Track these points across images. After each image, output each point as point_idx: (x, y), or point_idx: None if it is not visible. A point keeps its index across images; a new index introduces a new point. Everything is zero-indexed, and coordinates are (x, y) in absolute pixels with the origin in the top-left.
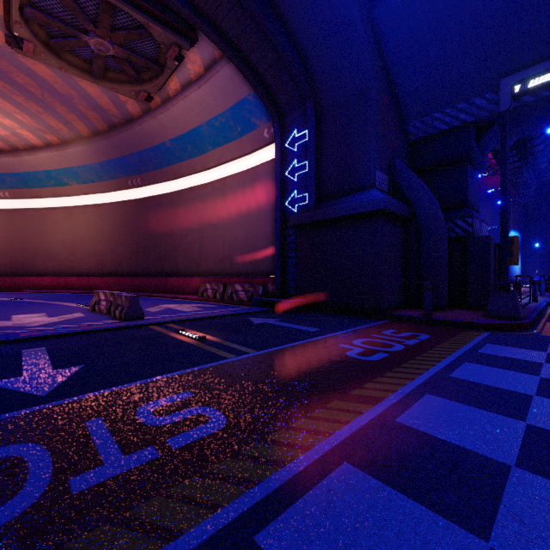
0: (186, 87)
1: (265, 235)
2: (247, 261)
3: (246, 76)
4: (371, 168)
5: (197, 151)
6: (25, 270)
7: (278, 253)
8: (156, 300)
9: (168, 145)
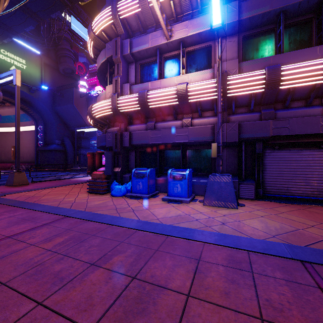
0: (4, 106)
1: (34, 151)
2: (29, 158)
3: (23, 111)
4: (54, 140)
5: (10, 121)
6: None
7: (36, 157)
8: None
9: None
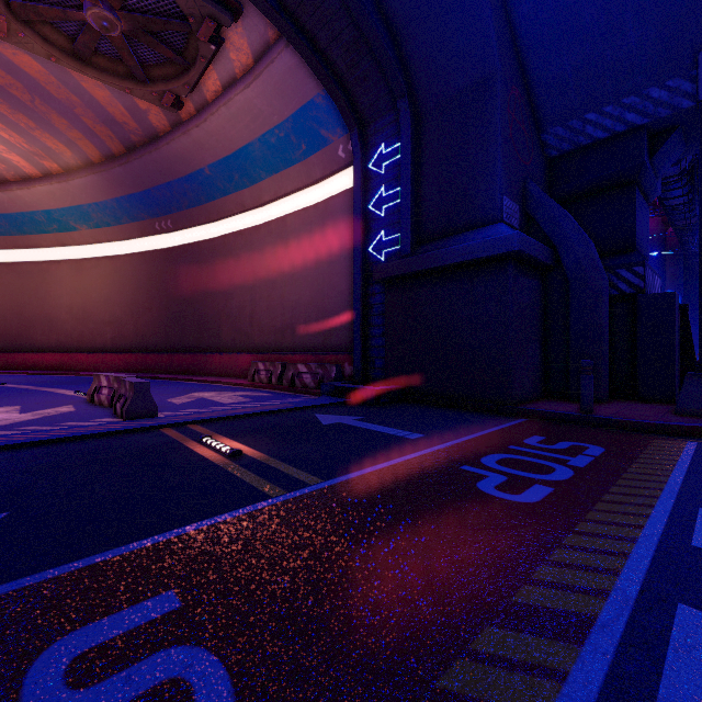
0: (229, 87)
1: (339, 294)
2: (314, 332)
3: (312, 66)
4: (496, 192)
5: (246, 180)
6: (19, 344)
7: (359, 320)
8: (189, 385)
9: (208, 173)
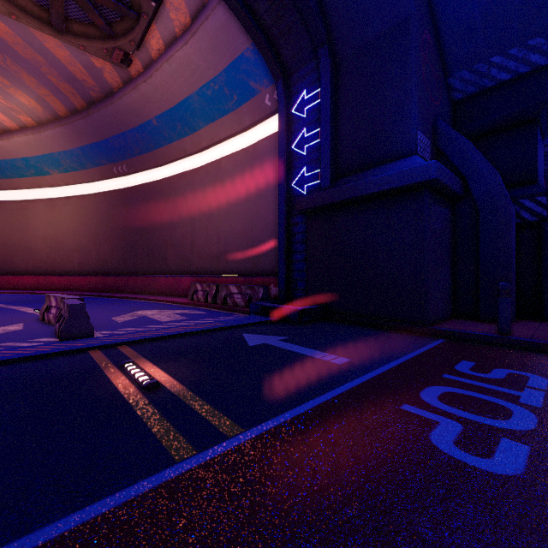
0: (170, 45)
1: (266, 225)
2: (245, 257)
3: (241, 20)
4: (411, 127)
5: (187, 129)
6: (4, 268)
7: (283, 247)
8: (137, 304)
9: (155, 123)
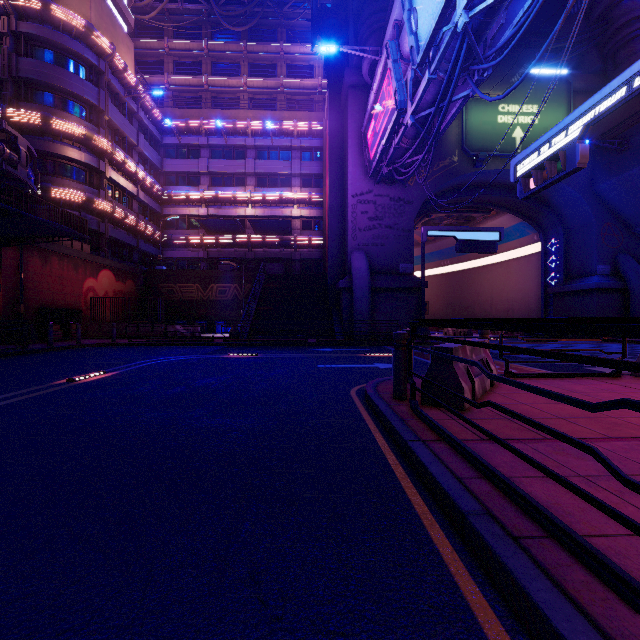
0: (484, 219)
1: (535, 296)
2: (523, 311)
3: (520, 218)
4: (594, 265)
5: None
6: None
7: (542, 308)
8: None
9: None
